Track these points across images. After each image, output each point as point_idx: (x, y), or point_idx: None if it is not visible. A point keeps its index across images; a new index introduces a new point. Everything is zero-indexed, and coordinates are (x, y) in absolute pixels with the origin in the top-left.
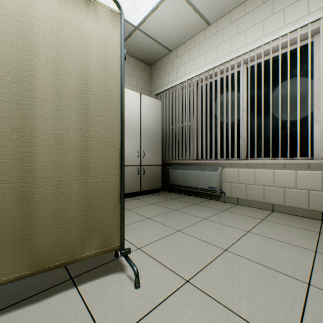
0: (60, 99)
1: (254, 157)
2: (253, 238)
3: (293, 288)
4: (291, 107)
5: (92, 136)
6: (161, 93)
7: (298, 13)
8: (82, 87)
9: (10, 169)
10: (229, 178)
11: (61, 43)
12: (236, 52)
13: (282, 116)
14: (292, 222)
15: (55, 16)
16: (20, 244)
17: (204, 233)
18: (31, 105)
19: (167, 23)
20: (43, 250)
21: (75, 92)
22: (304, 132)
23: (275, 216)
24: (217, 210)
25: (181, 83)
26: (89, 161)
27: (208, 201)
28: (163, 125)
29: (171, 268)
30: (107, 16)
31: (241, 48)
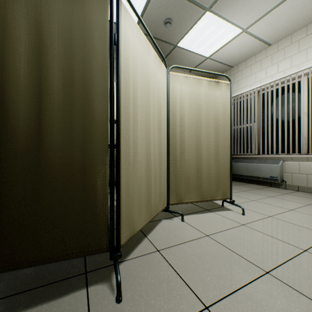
0: (208, 129)
1: None
2: None
3: None
4: None
5: (219, 144)
6: None
7: None
8: (215, 122)
9: (194, 159)
10: (290, 170)
11: (208, 105)
12: (297, 67)
13: None
14: None
15: (206, 94)
16: (197, 188)
17: (273, 203)
18: (200, 133)
19: (233, 51)
20: (203, 192)
21: (213, 125)
22: None
23: None
24: (280, 193)
25: (243, 93)
26: (218, 156)
27: (269, 187)
28: None
29: (258, 212)
30: (225, 87)
31: (302, 63)
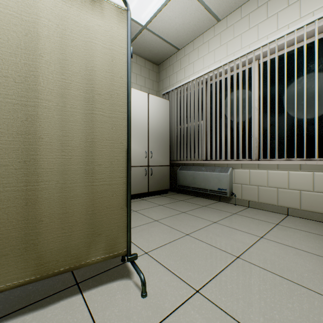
0: (65, 99)
1: (266, 158)
2: (267, 245)
3: (315, 305)
4: (308, 104)
5: (97, 137)
6: (169, 92)
7: (316, 3)
8: (87, 87)
9: (14, 172)
10: (240, 180)
11: (66, 41)
12: (247, 48)
13: (298, 114)
14: (309, 228)
15: (60, 14)
16: (25, 249)
17: (214, 238)
18: (36, 106)
19: (175, 21)
20: (47, 255)
21: (81, 92)
22: (322, 131)
23: (290, 220)
24: (228, 213)
25: (190, 81)
26: (95, 164)
27: (218, 203)
28: (171, 125)
29: (179, 276)
30: (113, 13)
31: (253, 43)
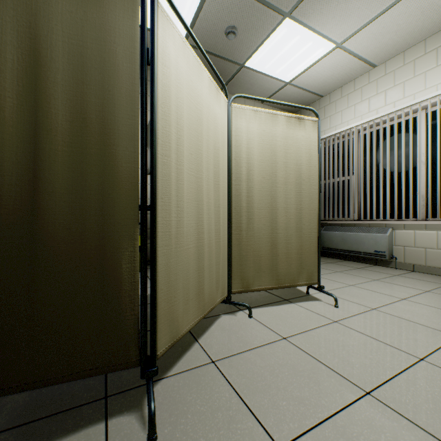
0: (287, 185)
1: (436, 218)
2: (433, 295)
3: None
4: None
5: (303, 207)
6: None
7: None
8: (296, 176)
9: (267, 228)
10: (402, 242)
11: (287, 151)
12: (411, 97)
13: None
14: None
15: (284, 136)
16: (271, 270)
17: (378, 289)
18: (275, 191)
19: (323, 74)
20: (280, 275)
21: (293, 179)
22: None
23: None
24: (388, 274)
25: (337, 133)
26: (302, 223)
27: (374, 266)
28: None
29: (357, 303)
30: (310, 125)
31: (418, 93)
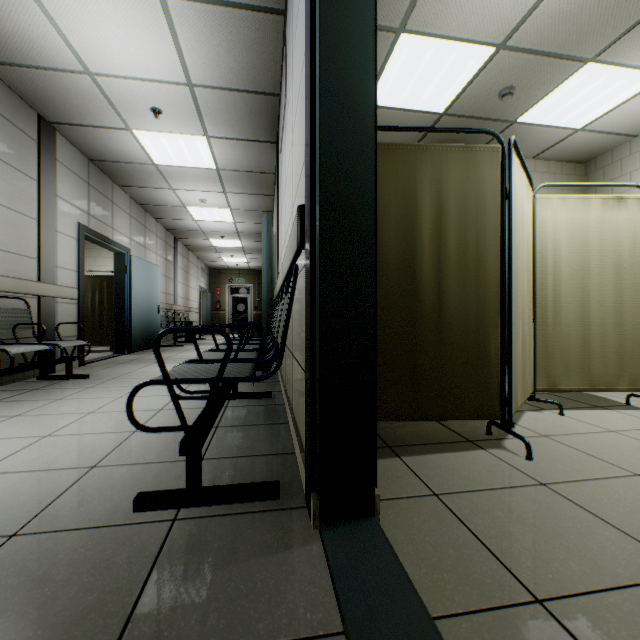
0: (601, 276)
1: None
2: None
3: None
4: None
5: (623, 300)
6: None
7: None
8: (614, 265)
9: (576, 323)
10: None
11: (602, 237)
12: None
13: None
14: None
15: (598, 221)
16: (582, 370)
17: None
18: (587, 283)
19: (639, 110)
20: (593, 376)
21: (610, 269)
22: None
23: None
24: None
25: None
26: (622, 319)
27: None
28: None
29: None
30: (634, 204)
31: None
